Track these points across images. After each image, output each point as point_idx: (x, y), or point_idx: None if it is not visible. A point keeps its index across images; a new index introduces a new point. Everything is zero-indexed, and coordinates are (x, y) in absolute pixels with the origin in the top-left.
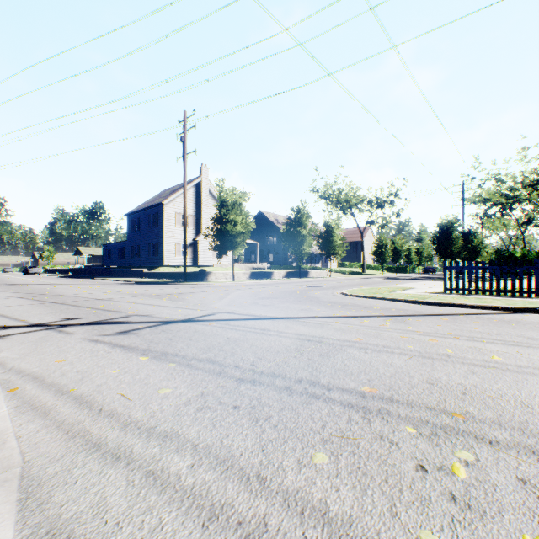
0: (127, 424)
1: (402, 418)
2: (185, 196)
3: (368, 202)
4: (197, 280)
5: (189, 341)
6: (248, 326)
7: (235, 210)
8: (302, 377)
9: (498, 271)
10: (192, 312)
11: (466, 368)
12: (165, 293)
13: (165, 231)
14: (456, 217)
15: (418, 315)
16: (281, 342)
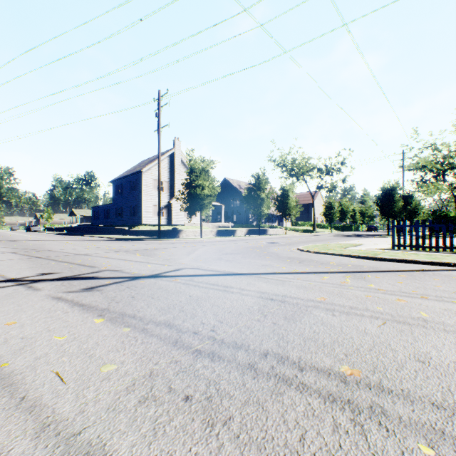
0: (45, 427)
1: (406, 425)
2: (160, 164)
3: (318, 170)
4: (170, 237)
5: (151, 299)
6: (211, 282)
7: (203, 176)
8: (268, 350)
9: (445, 229)
10: (160, 267)
11: (452, 338)
12: (140, 249)
13: (143, 195)
14: (397, 182)
15: (375, 271)
16: (244, 301)
